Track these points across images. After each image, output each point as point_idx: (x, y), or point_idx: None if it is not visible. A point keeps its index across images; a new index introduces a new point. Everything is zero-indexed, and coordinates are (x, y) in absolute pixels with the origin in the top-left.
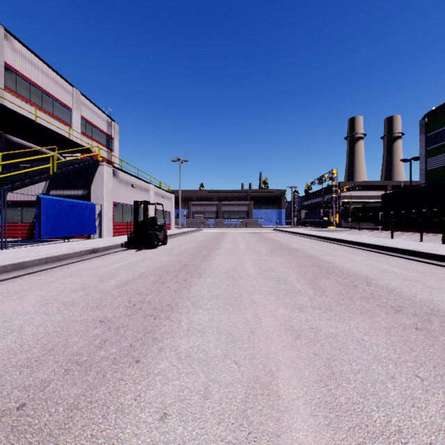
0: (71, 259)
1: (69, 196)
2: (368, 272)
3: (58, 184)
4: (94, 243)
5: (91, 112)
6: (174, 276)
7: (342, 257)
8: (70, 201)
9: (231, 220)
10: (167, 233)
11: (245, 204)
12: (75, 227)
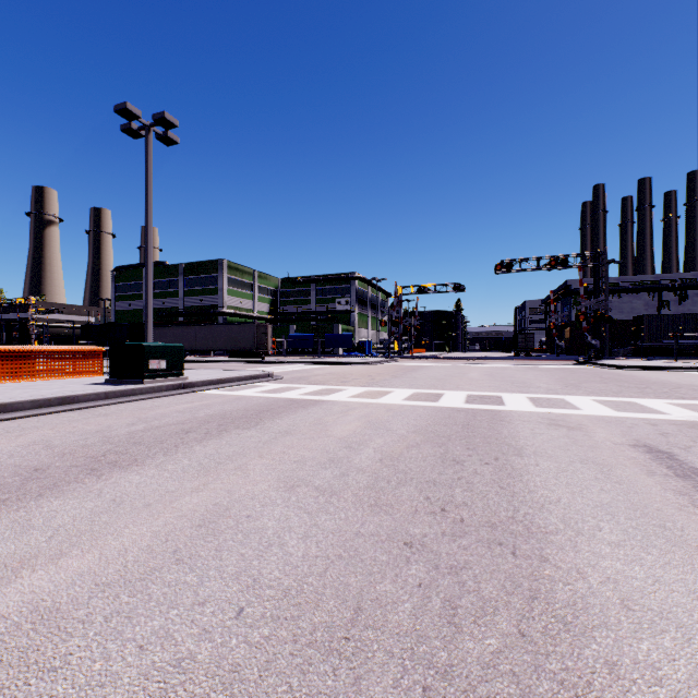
0: None
1: None
2: None
3: None
4: None
5: None
6: None
7: None
8: None
9: None
10: None
11: None
12: None
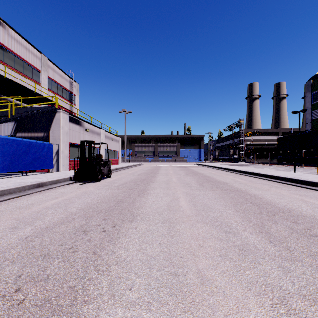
0: (11, 195)
1: (32, 137)
2: (310, 211)
3: (23, 128)
4: (46, 176)
5: (56, 74)
6: (103, 219)
7: (268, 191)
8: (28, 141)
9: (164, 157)
10: (114, 167)
11: (174, 145)
12: (33, 163)
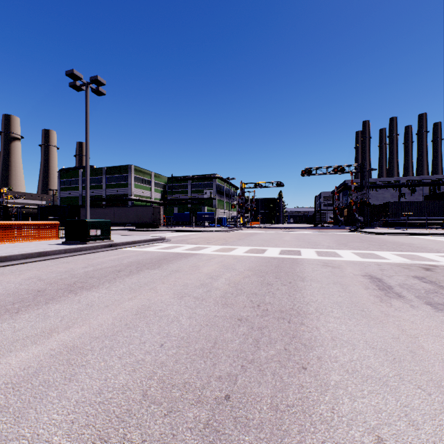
0: None
1: None
2: None
3: None
4: None
5: None
6: None
7: None
8: None
9: None
10: None
11: None
12: None
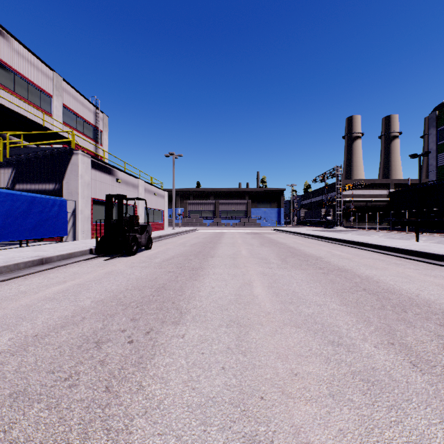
0: None
1: (38, 191)
2: None
3: (24, 177)
4: (55, 248)
5: (75, 101)
6: (131, 319)
7: (385, 271)
8: (29, 195)
9: (228, 219)
10: (157, 234)
11: (243, 202)
12: (37, 228)
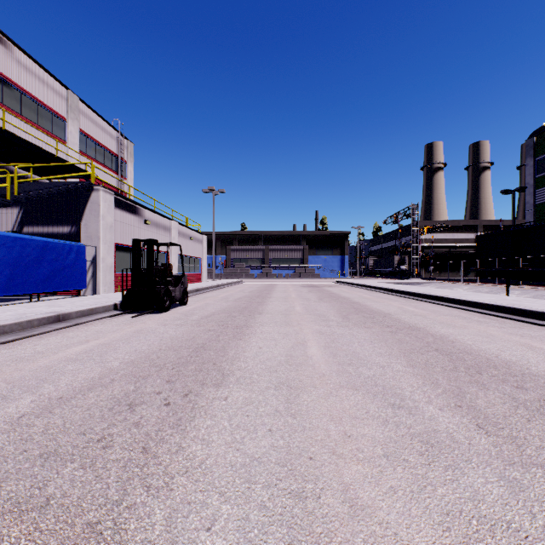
0: (5, 336)
1: (51, 235)
2: (544, 366)
3: (34, 218)
4: (72, 303)
5: (94, 126)
6: (167, 381)
7: (464, 329)
8: (41, 240)
9: (280, 269)
10: (193, 287)
11: (299, 249)
12: (50, 279)
